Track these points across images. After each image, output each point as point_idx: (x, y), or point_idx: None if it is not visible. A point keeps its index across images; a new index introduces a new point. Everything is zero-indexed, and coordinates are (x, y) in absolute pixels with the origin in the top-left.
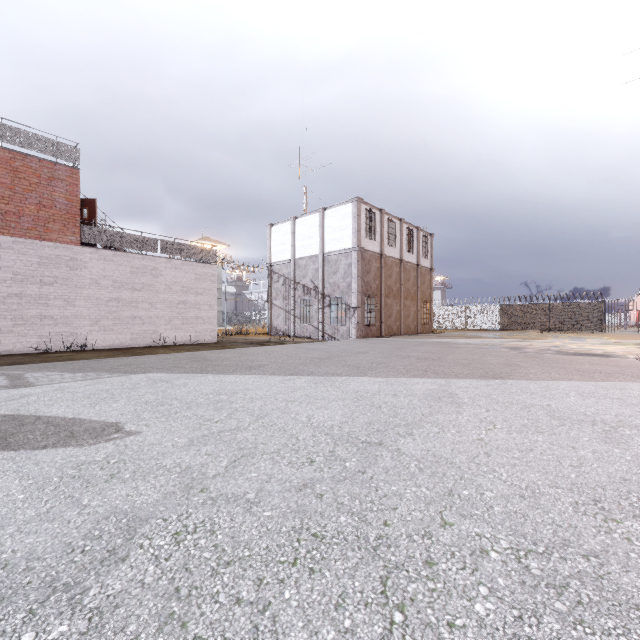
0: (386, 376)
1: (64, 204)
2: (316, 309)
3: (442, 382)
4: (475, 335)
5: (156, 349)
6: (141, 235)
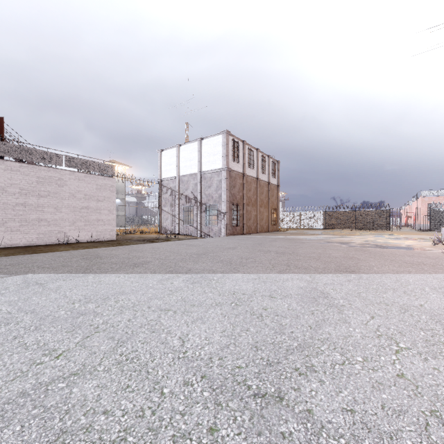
0: (257, 272)
1: None
2: (195, 214)
3: (308, 278)
4: (309, 233)
5: (58, 246)
6: (47, 151)
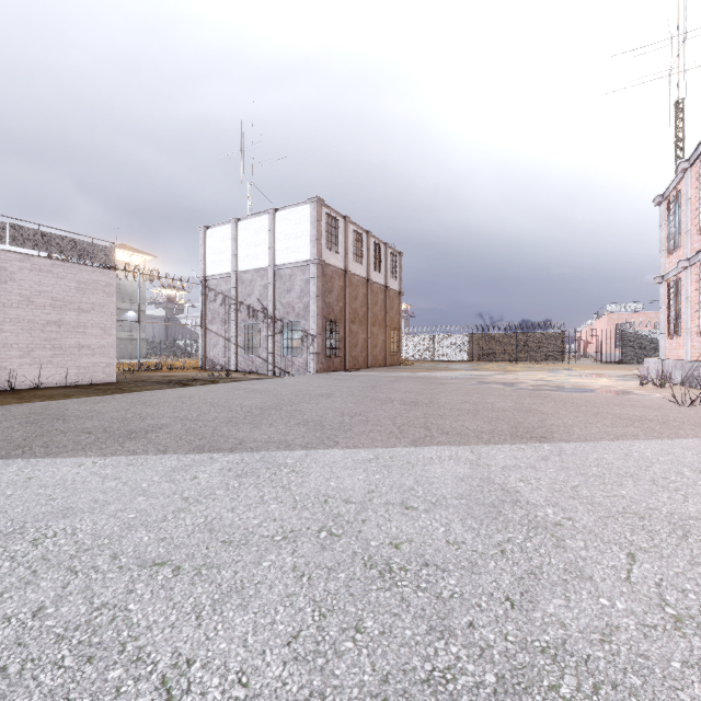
0: (371, 444)
1: None
2: (265, 336)
3: (469, 455)
4: (449, 367)
5: None
6: None
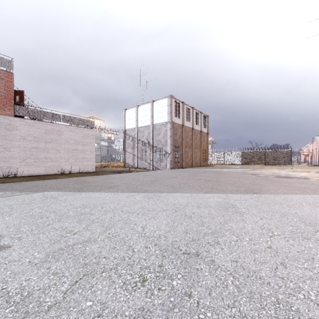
0: (190, 192)
1: (3, 92)
2: (149, 153)
3: (224, 196)
4: (230, 167)
5: (58, 175)
6: (51, 112)
